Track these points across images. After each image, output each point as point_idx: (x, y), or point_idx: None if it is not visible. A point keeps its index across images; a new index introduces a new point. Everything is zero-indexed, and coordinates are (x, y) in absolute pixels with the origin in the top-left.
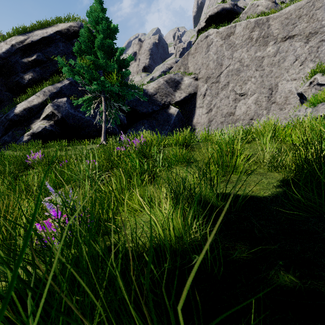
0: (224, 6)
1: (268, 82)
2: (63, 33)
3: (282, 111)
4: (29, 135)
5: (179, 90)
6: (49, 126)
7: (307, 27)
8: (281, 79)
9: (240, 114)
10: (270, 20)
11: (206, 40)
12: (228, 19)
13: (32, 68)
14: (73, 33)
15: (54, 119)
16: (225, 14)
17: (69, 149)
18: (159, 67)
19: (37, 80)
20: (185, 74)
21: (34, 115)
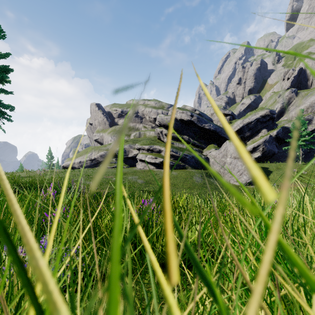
0: None
1: None
2: (263, 116)
3: None
4: (253, 158)
5: (310, 124)
6: (260, 154)
7: None
8: None
9: None
10: None
11: None
12: None
13: (248, 131)
14: (267, 115)
15: (262, 151)
16: None
17: (282, 165)
18: (279, 99)
19: (249, 135)
20: (314, 114)
21: (253, 150)
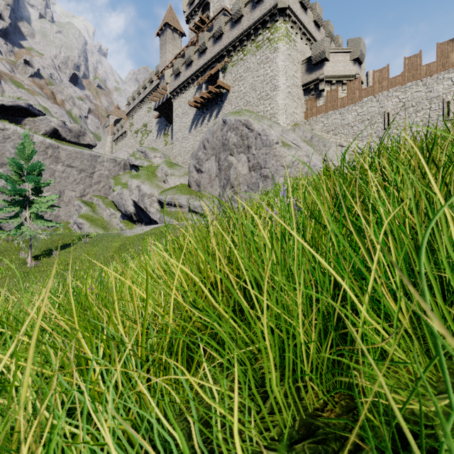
0: (20, 104)
1: (59, 187)
2: None
3: (67, 207)
4: None
5: None
6: None
7: (80, 166)
8: (66, 188)
9: None
10: (60, 149)
11: (2, 131)
12: (23, 113)
13: None
14: None
15: None
16: (21, 109)
17: None
18: None
19: None
20: None
21: None
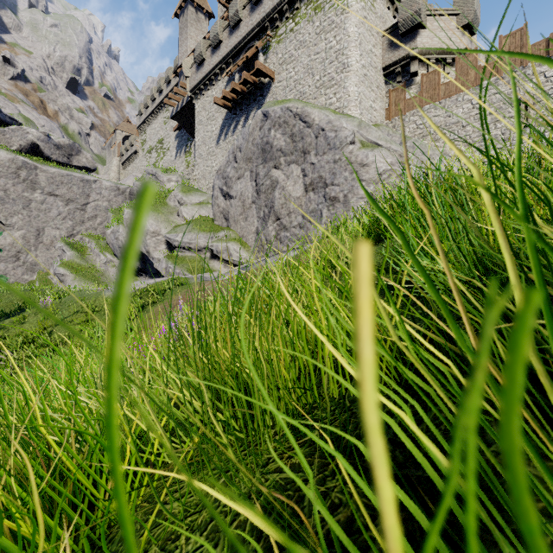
0: None
1: (36, 224)
2: None
3: (49, 251)
4: None
5: None
6: None
7: (67, 194)
8: (47, 225)
9: (6, 244)
10: (39, 170)
11: None
12: None
13: None
14: None
15: None
16: None
17: None
18: None
19: None
20: None
21: None
